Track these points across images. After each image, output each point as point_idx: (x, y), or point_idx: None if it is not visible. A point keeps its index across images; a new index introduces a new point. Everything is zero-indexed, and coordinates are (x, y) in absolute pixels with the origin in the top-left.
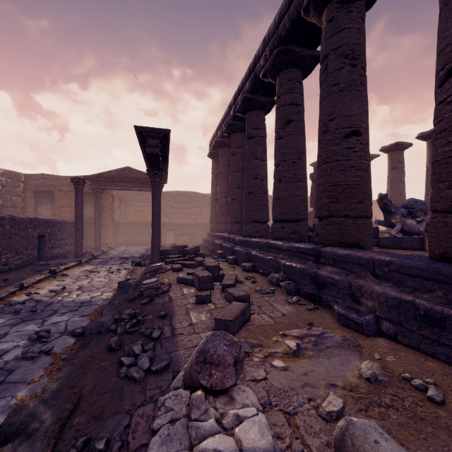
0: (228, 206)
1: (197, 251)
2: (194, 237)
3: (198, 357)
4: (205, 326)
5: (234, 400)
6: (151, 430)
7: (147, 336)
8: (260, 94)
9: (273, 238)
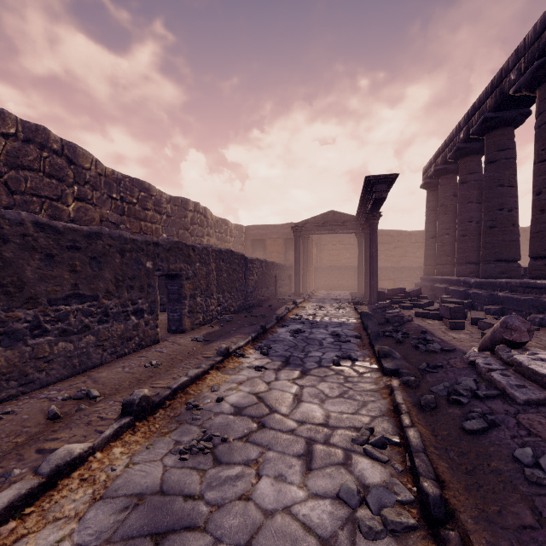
0: (452, 244)
1: (418, 293)
2: (398, 283)
3: (501, 324)
4: (469, 340)
5: (529, 350)
6: (469, 362)
7: (421, 339)
8: (507, 109)
9: (531, 277)
